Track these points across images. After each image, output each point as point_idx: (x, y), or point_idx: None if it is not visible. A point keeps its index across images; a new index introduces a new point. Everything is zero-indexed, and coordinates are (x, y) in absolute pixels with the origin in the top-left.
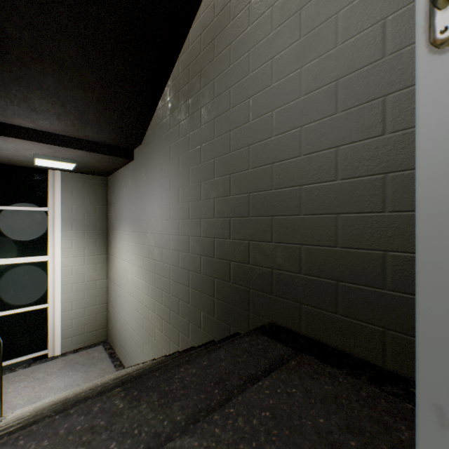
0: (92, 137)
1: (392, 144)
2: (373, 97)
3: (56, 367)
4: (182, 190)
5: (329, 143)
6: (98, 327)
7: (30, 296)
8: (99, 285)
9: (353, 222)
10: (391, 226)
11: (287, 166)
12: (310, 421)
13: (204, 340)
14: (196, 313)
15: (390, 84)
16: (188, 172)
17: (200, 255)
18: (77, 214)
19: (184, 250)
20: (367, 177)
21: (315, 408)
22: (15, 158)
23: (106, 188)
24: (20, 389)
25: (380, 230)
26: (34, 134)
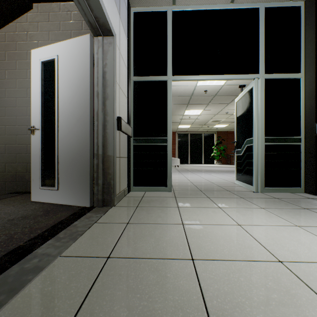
0: None
1: None
2: None
3: None
4: None
5: None
6: None
7: None
8: None
9: None
10: None
11: (23, 137)
12: (20, 199)
13: None
14: None
15: None
16: None
17: None
18: None
19: None
20: None
21: (23, 198)
22: None
23: None
24: None
25: None
26: None
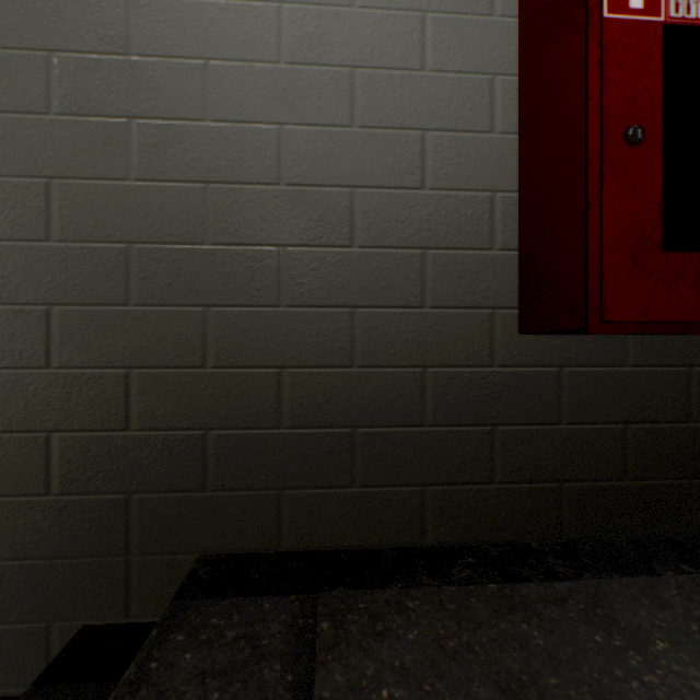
0: None
1: (434, 206)
2: (410, 125)
3: None
4: None
5: (340, 176)
6: None
7: None
8: None
9: (381, 323)
10: (432, 330)
11: (248, 198)
12: None
13: None
14: None
15: (431, 116)
16: None
17: None
18: None
19: None
20: (401, 249)
21: None
22: None
23: None
24: None
25: (419, 335)
26: None
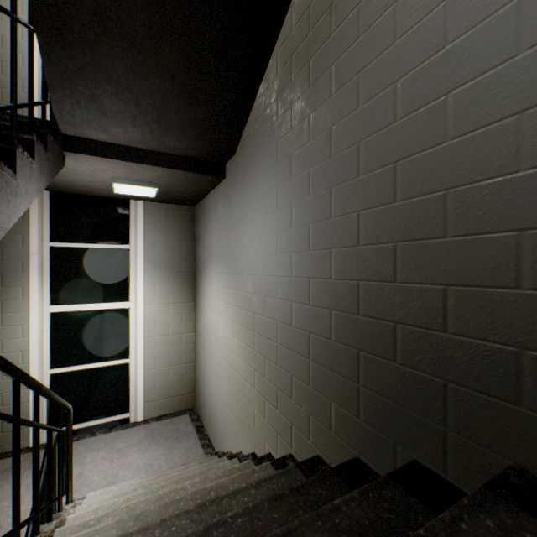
0: (175, 148)
1: None
2: None
3: (137, 437)
4: (297, 207)
5: None
6: (184, 391)
7: (111, 348)
8: (185, 339)
9: None
10: None
11: None
12: None
13: (337, 452)
14: (321, 402)
15: None
16: (307, 176)
17: (329, 308)
18: (161, 252)
19: (301, 299)
20: None
21: None
22: (93, 186)
23: (193, 220)
24: (98, 461)
25: None
26: (107, 149)
